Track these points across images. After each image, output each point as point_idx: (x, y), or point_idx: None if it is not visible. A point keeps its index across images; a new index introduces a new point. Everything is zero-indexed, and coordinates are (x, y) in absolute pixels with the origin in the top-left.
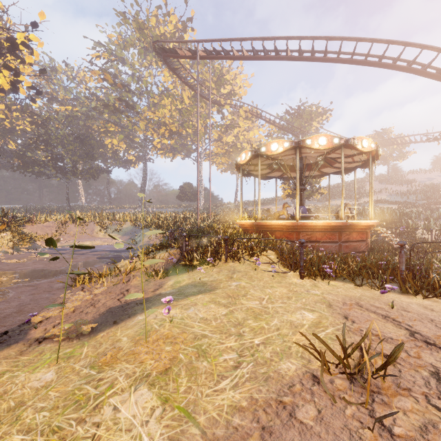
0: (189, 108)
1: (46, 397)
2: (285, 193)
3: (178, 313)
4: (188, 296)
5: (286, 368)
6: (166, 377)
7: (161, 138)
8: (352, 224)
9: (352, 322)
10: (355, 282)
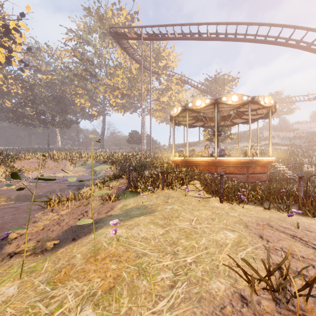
0: (136, 76)
1: (3, 315)
2: (205, 138)
3: (123, 232)
4: (132, 217)
5: (216, 288)
6: (109, 297)
7: (115, 99)
8: (257, 161)
9: (267, 241)
10: (263, 206)
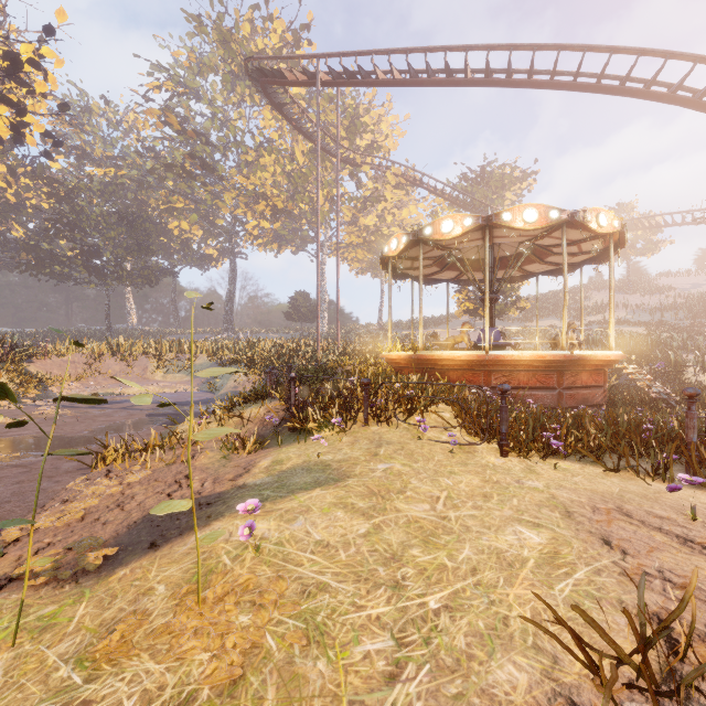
0: (305, 170)
1: None
2: (461, 309)
3: (272, 529)
4: (295, 492)
5: (506, 683)
6: None
7: (259, 220)
8: (581, 359)
9: (622, 552)
10: (602, 464)
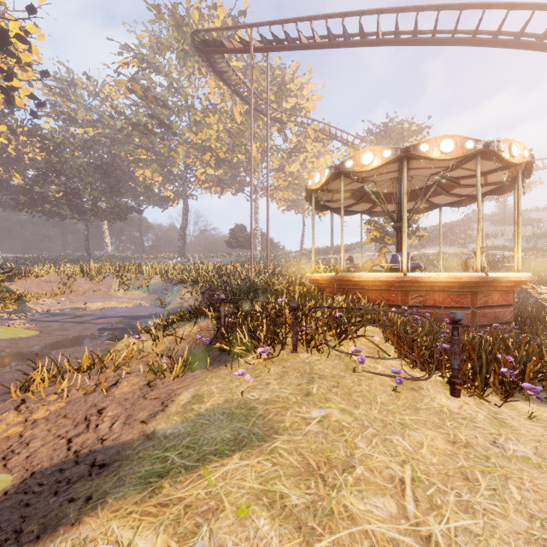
0: (242, 127)
1: None
2: (370, 237)
3: None
4: (206, 459)
5: None
6: None
7: (206, 168)
8: (495, 280)
9: None
10: None
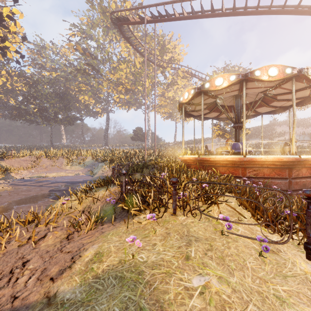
0: (140, 70)
1: None
2: (215, 134)
3: None
4: None
5: None
6: None
7: (119, 94)
8: (306, 160)
9: None
10: None
